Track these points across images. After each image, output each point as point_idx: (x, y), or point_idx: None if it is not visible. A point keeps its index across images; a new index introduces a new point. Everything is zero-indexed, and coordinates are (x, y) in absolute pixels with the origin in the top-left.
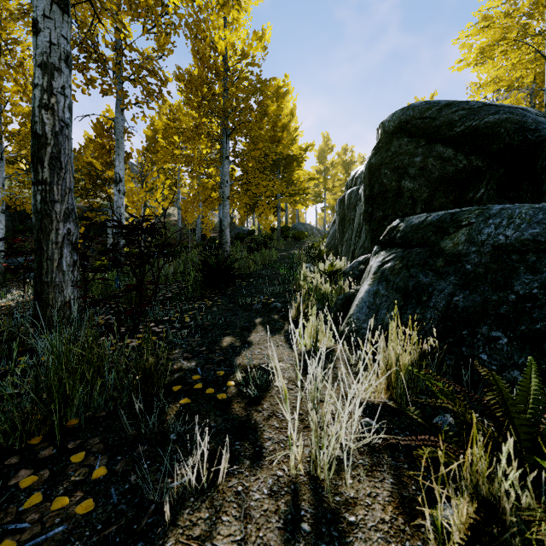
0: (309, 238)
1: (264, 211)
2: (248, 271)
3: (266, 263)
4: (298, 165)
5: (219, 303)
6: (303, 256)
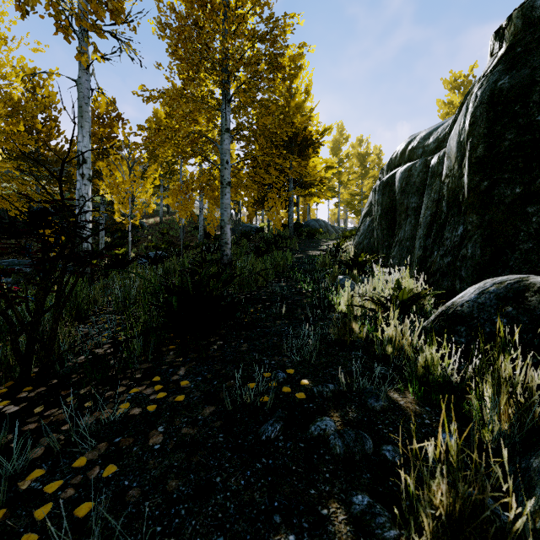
0: (324, 236)
1: (275, 205)
2: (254, 288)
3: (279, 270)
4: (314, 150)
5: (180, 399)
6: (328, 261)
